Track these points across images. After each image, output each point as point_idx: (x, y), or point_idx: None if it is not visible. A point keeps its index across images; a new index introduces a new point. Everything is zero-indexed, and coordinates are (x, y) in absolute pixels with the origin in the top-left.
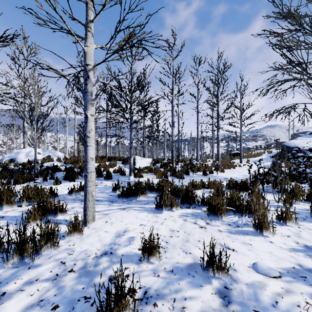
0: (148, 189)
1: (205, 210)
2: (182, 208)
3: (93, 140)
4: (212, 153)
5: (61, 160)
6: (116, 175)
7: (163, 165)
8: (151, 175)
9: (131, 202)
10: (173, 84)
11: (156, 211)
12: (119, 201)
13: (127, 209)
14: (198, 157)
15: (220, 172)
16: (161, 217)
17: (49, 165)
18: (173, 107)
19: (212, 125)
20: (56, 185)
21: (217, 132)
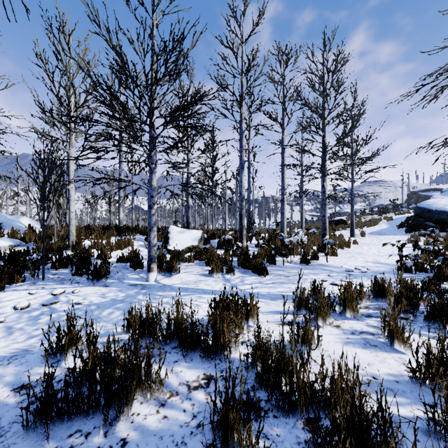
0: (177, 340)
1: None
2: None
3: None
4: (302, 221)
5: (16, 235)
6: (122, 267)
7: (223, 242)
8: (199, 267)
9: None
10: (242, 90)
11: None
12: None
13: None
14: (283, 228)
15: (330, 256)
16: None
17: None
18: (243, 133)
19: (302, 175)
20: None
21: (322, 182)
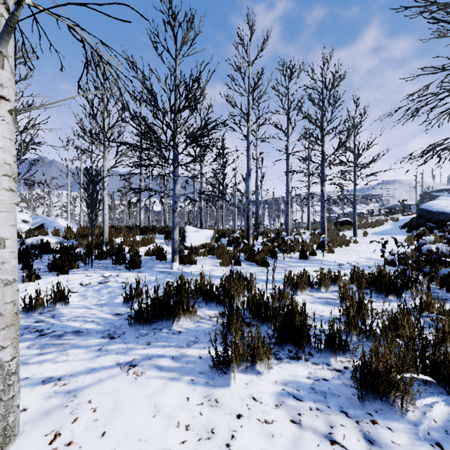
0: (201, 297)
1: (340, 369)
2: (279, 359)
3: (1, 180)
4: (308, 221)
5: (59, 233)
6: (149, 259)
7: (232, 240)
8: (212, 260)
9: (157, 336)
10: (249, 106)
11: (214, 374)
12: (129, 335)
13: (140, 366)
14: (288, 228)
15: (327, 253)
16: (225, 406)
17: (36, 241)
18: (250, 144)
19: (308, 178)
20: (29, 281)
21: (321, 187)
